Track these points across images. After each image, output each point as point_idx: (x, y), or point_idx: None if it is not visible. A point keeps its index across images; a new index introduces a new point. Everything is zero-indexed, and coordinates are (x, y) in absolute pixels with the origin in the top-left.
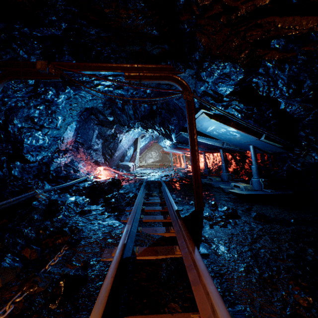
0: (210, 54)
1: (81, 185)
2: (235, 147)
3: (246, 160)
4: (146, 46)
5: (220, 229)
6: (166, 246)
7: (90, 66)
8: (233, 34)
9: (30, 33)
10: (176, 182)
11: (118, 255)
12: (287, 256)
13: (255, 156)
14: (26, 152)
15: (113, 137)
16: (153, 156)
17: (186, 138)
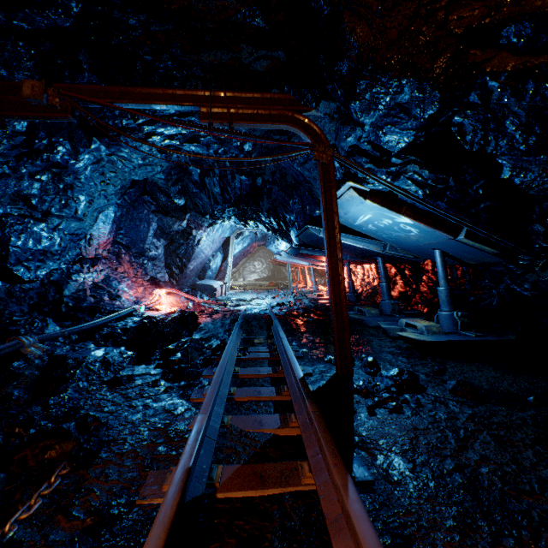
0: (372, 62)
1: (119, 324)
2: (406, 254)
3: (422, 276)
4: (241, 53)
5: (389, 418)
6: (281, 462)
7: (132, 93)
8: (421, 15)
9: (6, 21)
10: (299, 317)
11: (169, 505)
12: (539, 484)
13: (445, 270)
14: (14, 262)
15: (184, 236)
16: (258, 269)
17: (317, 237)
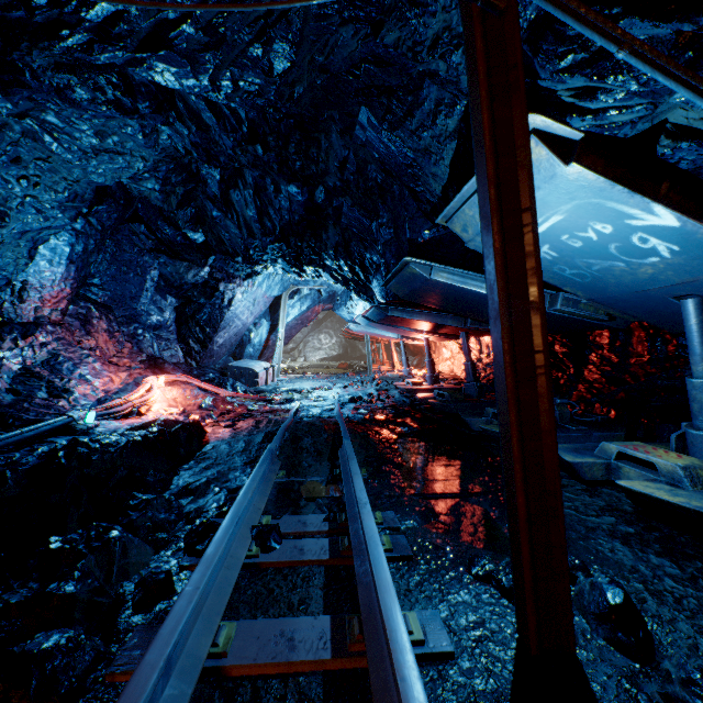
0: None
1: (1, 460)
2: (593, 313)
3: (589, 355)
4: None
5: None
6: None
7: None
8: None
9: None
10: (388, 426)
11: None
12: None
13: None
14: None
15: (206, 292)
16: (325, 344)
17: (424, 283)
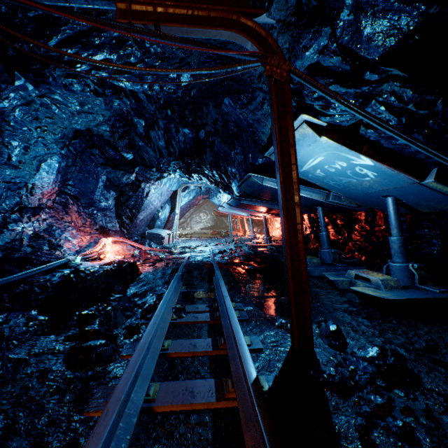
0: None
1: (41, 279)
2: (349, 203)
3: (355, 226)
4: None
5: None
6: None
7: None
8: None
9: None
10: (240, 265)
11: None
12: None
13: (399, 219)
14: None
15: (133, 188)
16: (203, 219)
17: (259, 186)
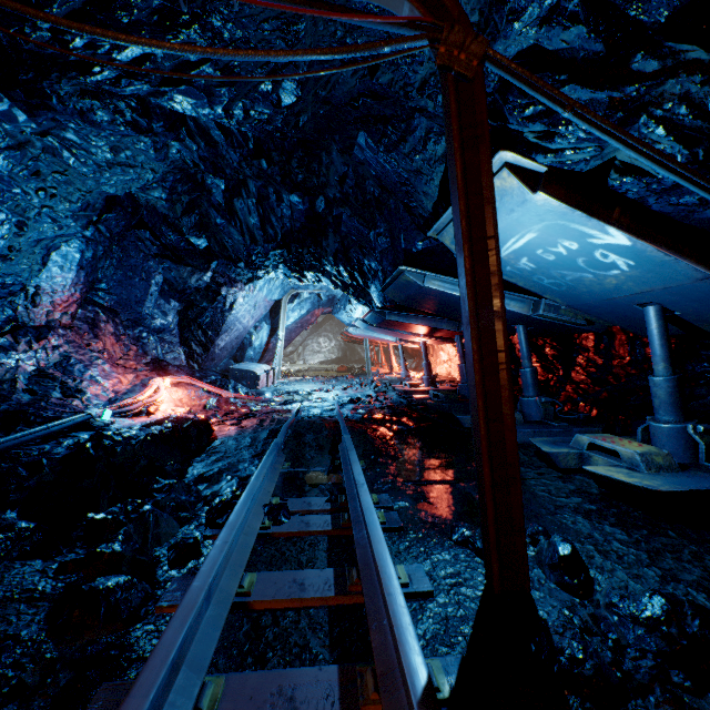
0: None
1: (34, 451)
2: (573, 318)
3: (576, 357)
4: None
5: None
6: None
7: None
8: None
9: None
10: (385, 424)
11: None
12: None
13: (668, 345)
14: None
15: (208, 296)
16: (324, 348)
17: (418, 289)
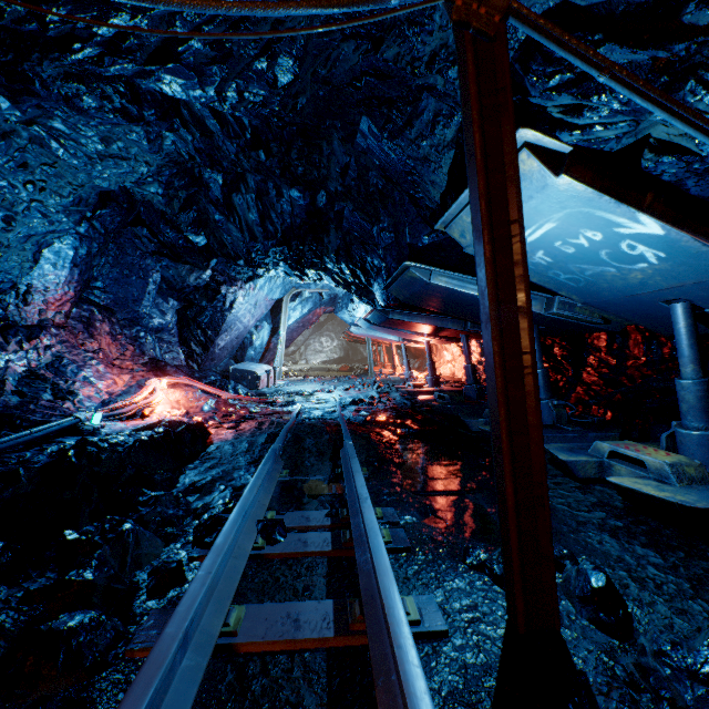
0: None
1: (13, 459)
2: (588, 316)
3: (587, 357)
4: None
5: None
6: None
7: None
8: None
9: None
10: (388, 427)
11: None
12: None
13: (697, 345)
14: None
15: (208, 295)
16: (326, 347)
17: (424, 286)
